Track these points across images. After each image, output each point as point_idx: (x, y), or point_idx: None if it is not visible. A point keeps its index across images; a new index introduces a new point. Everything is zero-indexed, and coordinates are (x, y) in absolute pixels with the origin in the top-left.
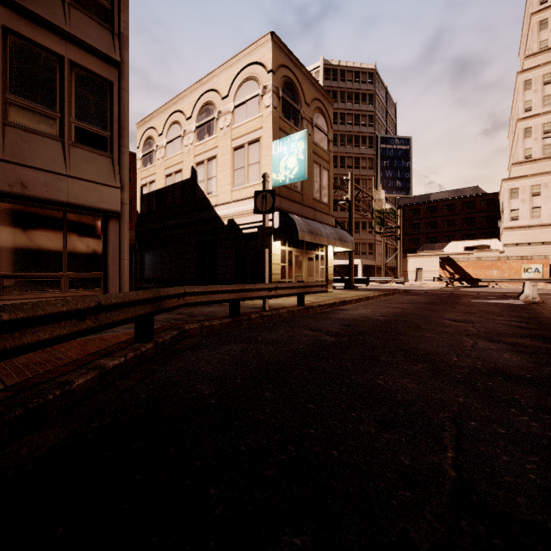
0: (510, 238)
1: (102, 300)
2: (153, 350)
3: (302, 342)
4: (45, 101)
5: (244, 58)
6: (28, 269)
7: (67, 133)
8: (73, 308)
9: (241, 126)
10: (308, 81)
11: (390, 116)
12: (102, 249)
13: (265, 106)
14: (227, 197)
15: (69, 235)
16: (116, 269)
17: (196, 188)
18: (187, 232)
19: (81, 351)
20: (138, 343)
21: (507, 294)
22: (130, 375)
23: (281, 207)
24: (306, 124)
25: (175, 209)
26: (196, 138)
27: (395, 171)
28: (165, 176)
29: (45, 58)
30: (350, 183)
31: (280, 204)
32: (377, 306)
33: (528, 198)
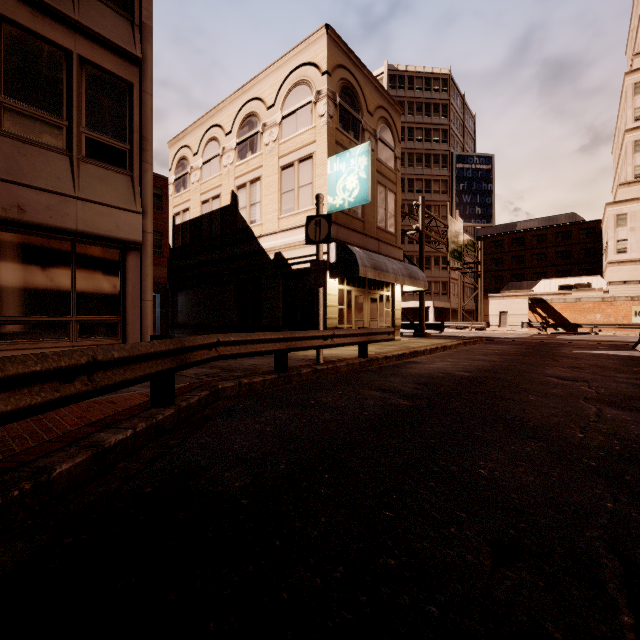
0: (616, 275)
1: (99, 355)
2: (174, 418)
3: (367, 407)
4: (48, 105)
5: (293, 59)
6: (28, 312)
7: (76, 145)
8: (53, 366)
9: (290, 141)
10: (371, 85)
11: (467, 130)
12: (119, 288)
13: (319, 115)
14: (274, 226)
15: (78, 271)
16: (137, 313)
17: (237, 217)
18: (226, 268)
19: (79, 420)
20: (154, 407)
21: (617, 344)
22: (139, 454)
23: (338, 238)
24: (368, 137)
25: (212, 242)
26: (237, 156)
27: (474, 196)
28: (201, 203)
29: (48, 52)
30: (421, 209)
31: (337, 234)
32: (457, 359)
33: (638, 226)
